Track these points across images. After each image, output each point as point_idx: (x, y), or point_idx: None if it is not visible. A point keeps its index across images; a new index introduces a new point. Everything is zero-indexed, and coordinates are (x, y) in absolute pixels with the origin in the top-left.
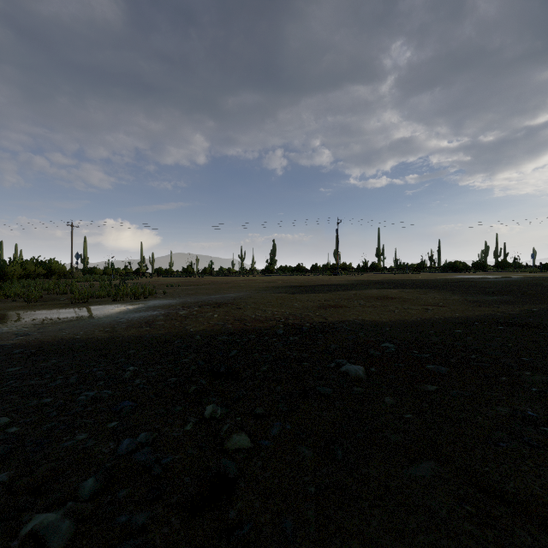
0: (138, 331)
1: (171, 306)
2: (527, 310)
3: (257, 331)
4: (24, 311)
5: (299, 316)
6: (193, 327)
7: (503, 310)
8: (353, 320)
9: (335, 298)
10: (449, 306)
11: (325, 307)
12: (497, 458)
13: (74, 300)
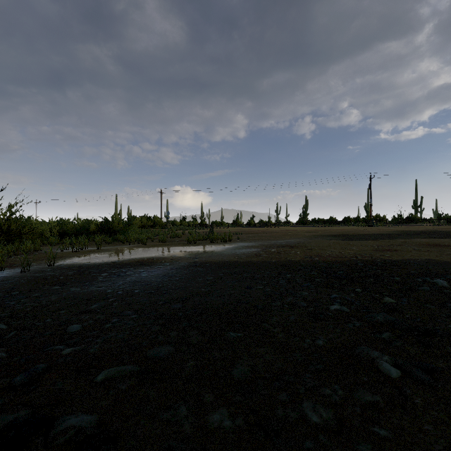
0: (258, 259)
1: (257, 246)
2: None
3: (341, 262)
4: (168, 247)
5: (364, 255)
6: (292, 258)
7: None
8: (416, 259)
9: (386, 244)
10: None
11: (381, 251)
12: None
13: (185, 242)
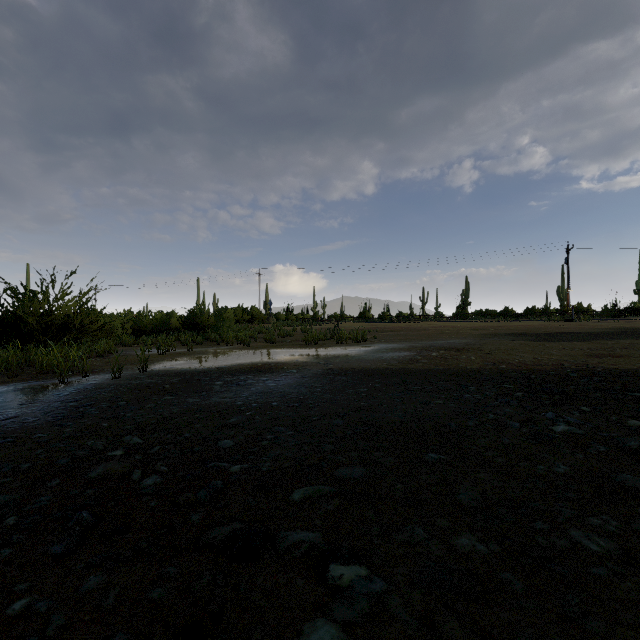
0: (417, 366)
1: (408, 349)
2: None
3: (541, 372)
4: (280, 349)
5: (574, 362)
6: (467, 365)
7: None
8: None
9: (602, 347)
10: None
11: (598, 356)
12: None
13: (301, 342)
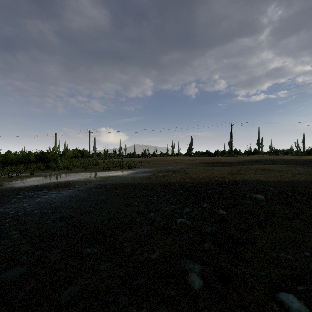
0: (147, 181)
1: (151, 171)
2: None
3: (202, 183)
4: (87, 172)
5: (220, 177)
6: (171, 180)
7: None
8: (251, 179)
9: (236, 169)
10: (310, 175)
11: (232, 174)
12: None
13: (102, 168)
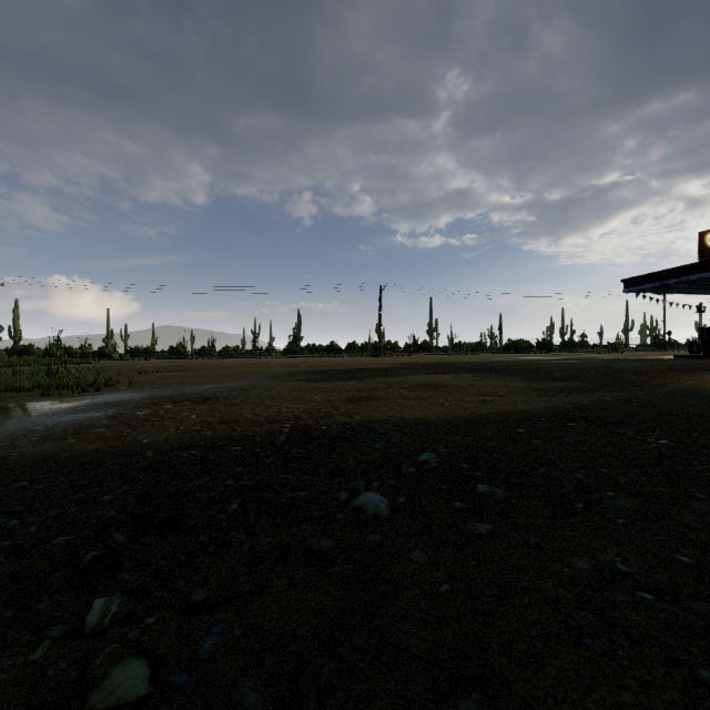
0: (54, 446)
1: (131, 402)
2: (599, 400)
3: (247, 440)
4: None
5: (316, 414)
6: (150, 436)
7: (572, 400)
8: (388, 419)
9: (370, 387)
10: (511, 397)
11: (356, 400)
12: (582, 676)
13: None
